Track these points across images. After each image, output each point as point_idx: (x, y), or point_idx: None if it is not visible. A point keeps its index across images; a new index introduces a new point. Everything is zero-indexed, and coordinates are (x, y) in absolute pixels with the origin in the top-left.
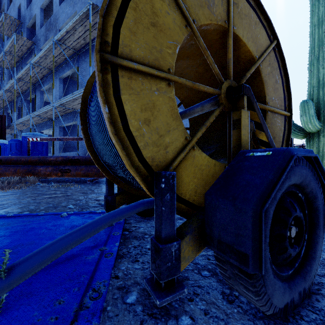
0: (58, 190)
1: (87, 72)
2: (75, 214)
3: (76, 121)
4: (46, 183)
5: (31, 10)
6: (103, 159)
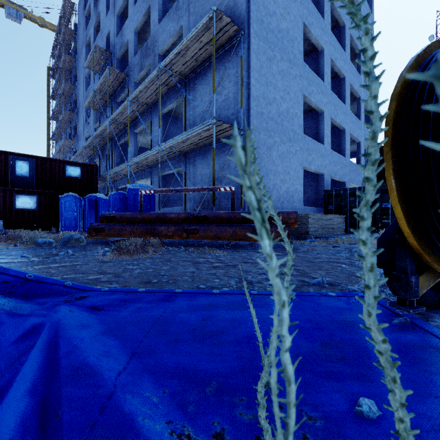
0: (205, 257)
1: (196, 103)
2: (302, 296)
3: (182, 167)
4: (171, 246)
5: (122, 36)
6: None
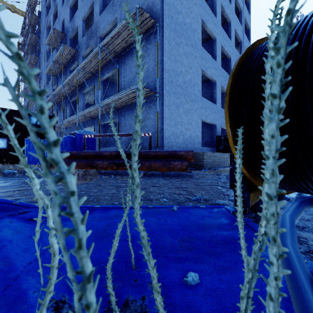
0: (126, 183)
1: (126, 73)
2: (182, 208)
3: (116, 119)
4: (105, 175)
5: (73, 22)
6: (260, 154)
